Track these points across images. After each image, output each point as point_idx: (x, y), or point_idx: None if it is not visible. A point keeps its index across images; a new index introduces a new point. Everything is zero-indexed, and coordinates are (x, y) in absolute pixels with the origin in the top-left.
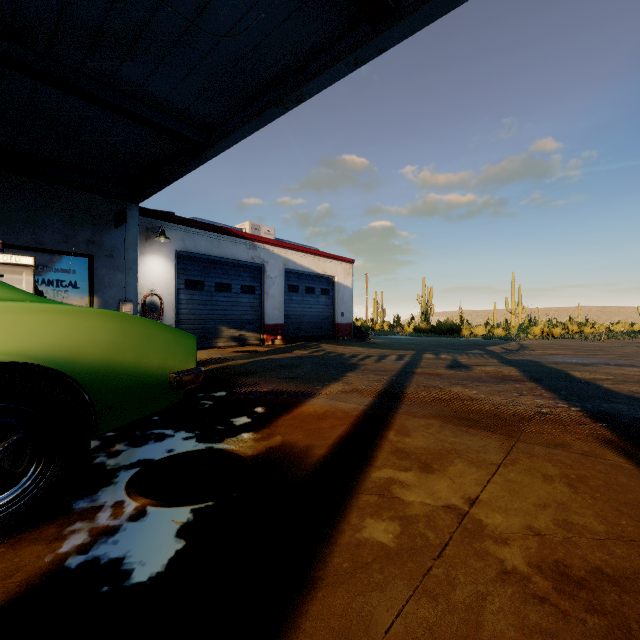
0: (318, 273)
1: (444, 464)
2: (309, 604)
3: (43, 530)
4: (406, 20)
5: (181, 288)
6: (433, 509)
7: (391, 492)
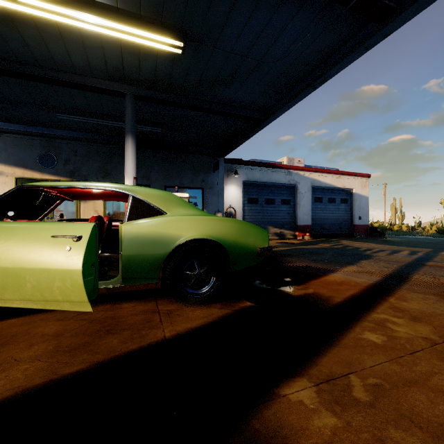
0: (338, 187)
1: (431, 320)
2: (331, 350)
3: (215, 305)
4: (407, 11)
5: (245, 203)
6: (413, 337)
7: (384, 324)
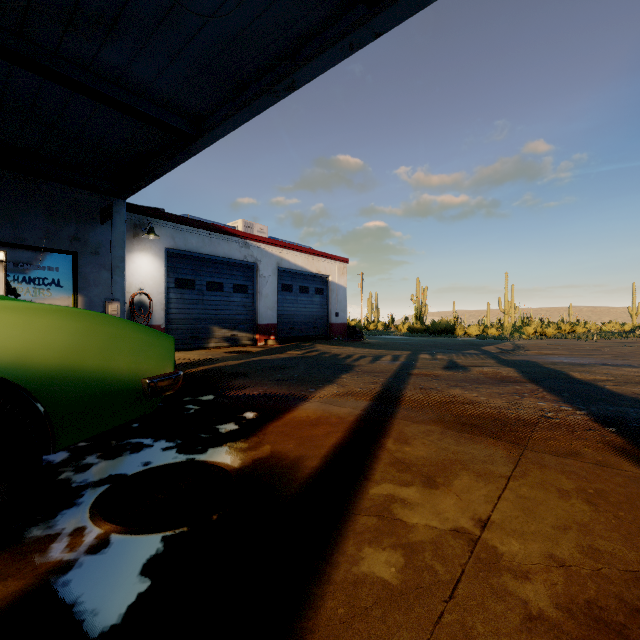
0: (312, 272)
1: (448, 477)
2: None
3: None
4: None
5: (171, 287)
6: (440, 534)
7: (392, 512)
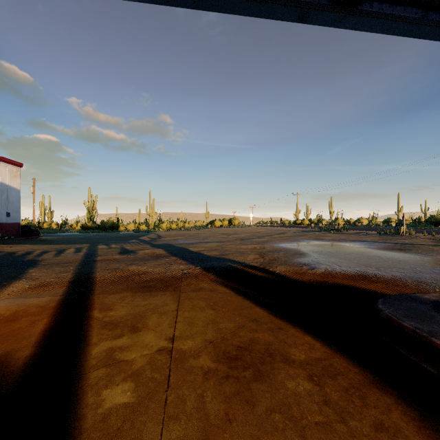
0: None
1: (145, 322)
2: None
3: None
4: None
5: None
6: (151, 356)
7: (115, 359)
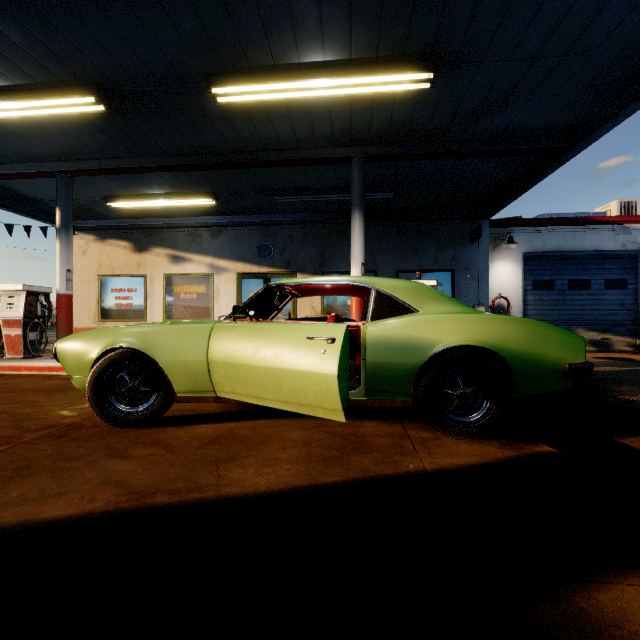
0: None
1: None
2: None
3: (490, 442)
4: None
5: (528, 289)
6: None
7: None
